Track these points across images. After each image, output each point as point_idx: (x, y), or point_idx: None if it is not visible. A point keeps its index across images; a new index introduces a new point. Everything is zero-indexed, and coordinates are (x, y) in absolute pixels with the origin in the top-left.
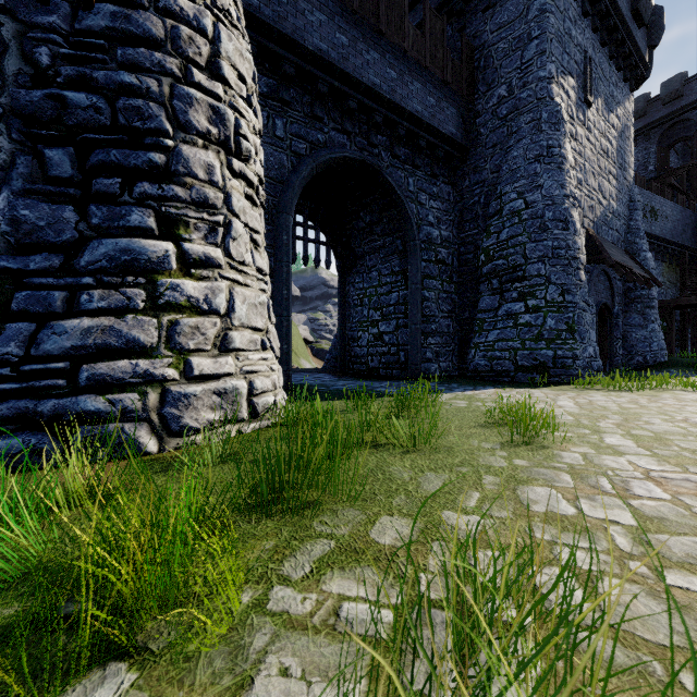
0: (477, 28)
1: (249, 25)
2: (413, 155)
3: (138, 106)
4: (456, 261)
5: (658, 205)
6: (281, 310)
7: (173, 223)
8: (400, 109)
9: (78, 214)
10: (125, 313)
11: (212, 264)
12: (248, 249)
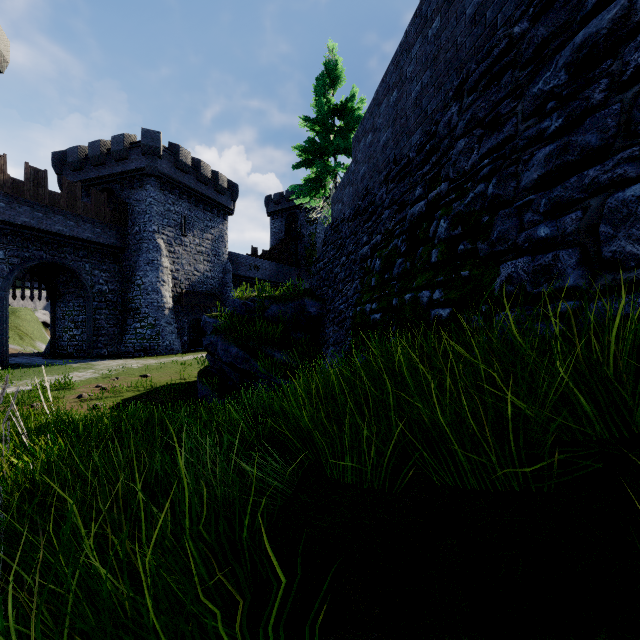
0: (129, 194)
1: None
2: (88, 254)
3: None
4: (120, 299)
5: (260, 263)
6: (3, 333)
7: None
8: (77, 238)
9: None
10: None
11: None
12: None
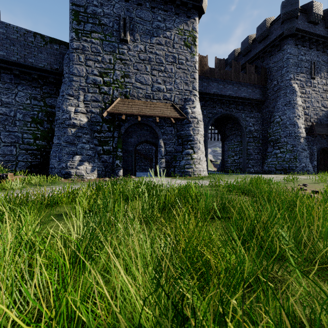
0: (267, 62)
1: (198, 94)
2: (243, 107)
3: (189, 132)
4: (261, 136)
5: None
6: (205, 155)
7: (193, 147)
8: (238, 97)
9: (182, 147)
10: (188, 159)
11: (198, 152)
12: (202, 148)
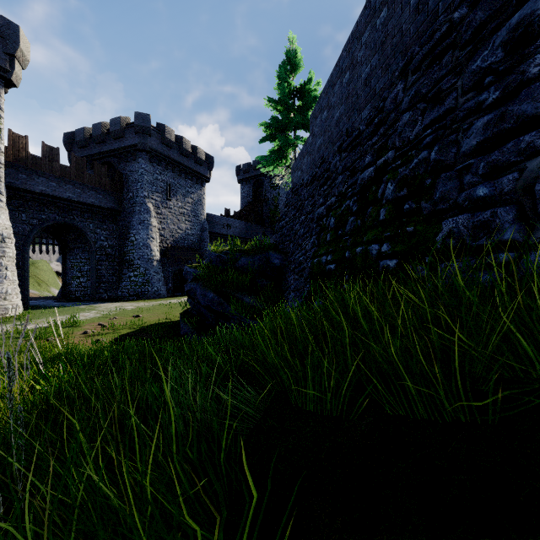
0: (124, 166)
1: (11, 188)
2: (92, 216)
3: None
4: (118, 253)
5: (231, 222)
6: (25, 280)
7: None
8: (83, 203)
9: None
10: None
11: (3, 283)
12: (12, 276)
